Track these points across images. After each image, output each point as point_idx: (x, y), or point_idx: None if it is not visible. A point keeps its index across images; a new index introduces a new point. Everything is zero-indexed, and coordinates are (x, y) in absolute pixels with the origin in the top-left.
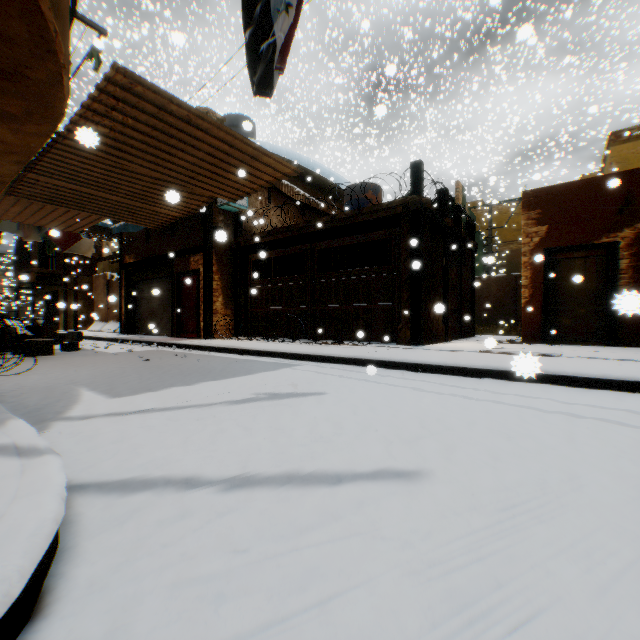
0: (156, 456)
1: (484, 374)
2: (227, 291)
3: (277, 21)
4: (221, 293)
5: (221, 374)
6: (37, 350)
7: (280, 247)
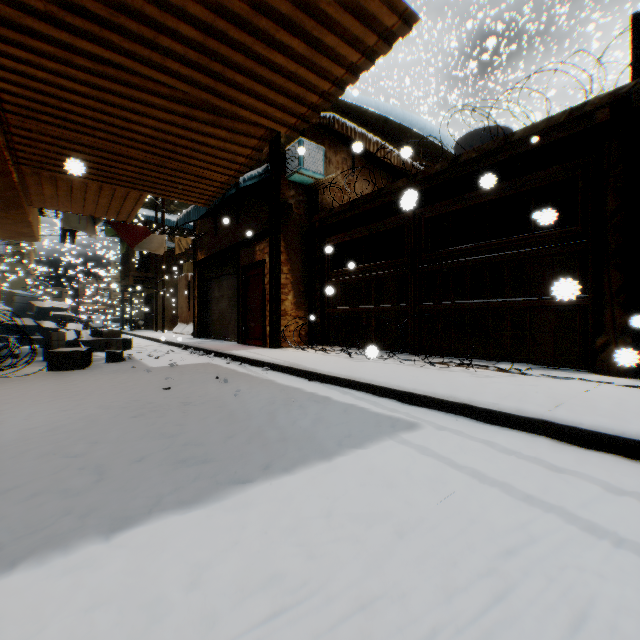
0: None
1: None
2: (299, 286)
3: None
4: (291, 289)
5: (241, 457)
6: (62, 363)
7: (367, 222)
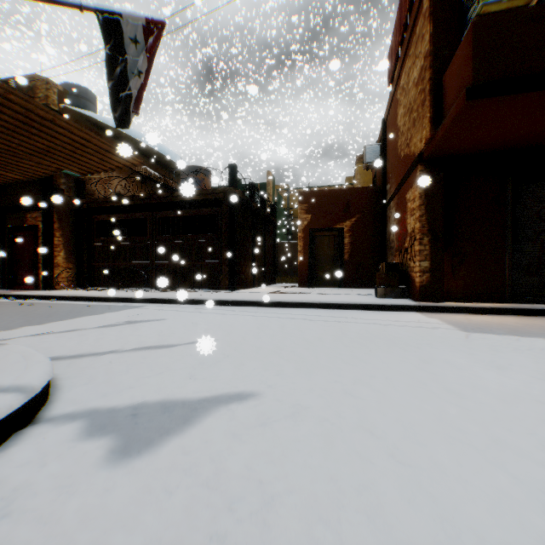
0: (65, 349)
1: (265, 304)
2: (70, 247)
3: (133, 80)
4: (64, 248)
5: (80, 314)
6: None
7: (125, 212)
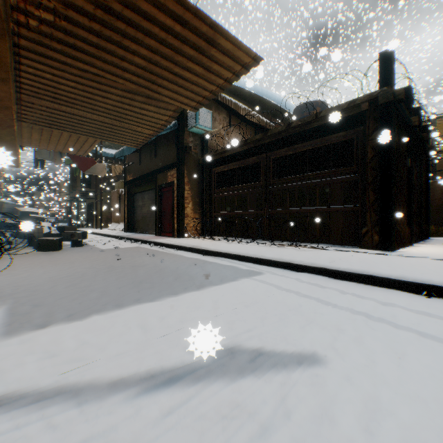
0: None
1: None
2: (195, 199)
3: None
4: (191, 200)
5: (172, 286)
6: (46, 247)
7: (238, 159)
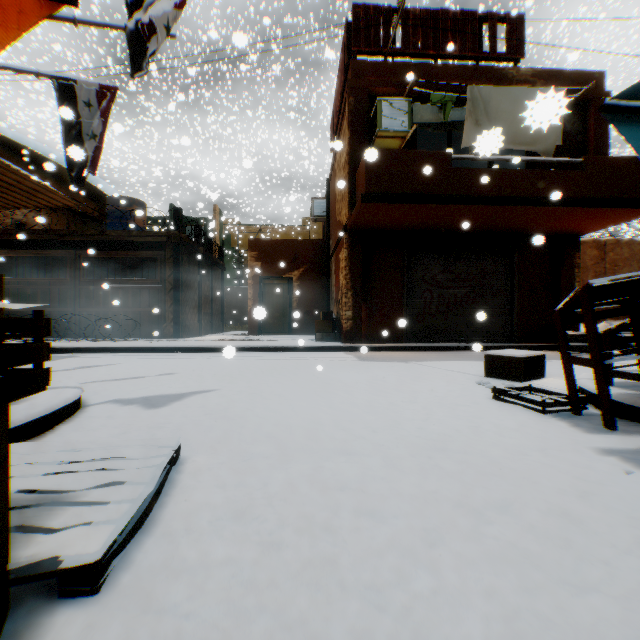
0: None
1: (215, 350)
2: None
3: (87, 141)
4: None
5: None
6: None
7: (37, 248)
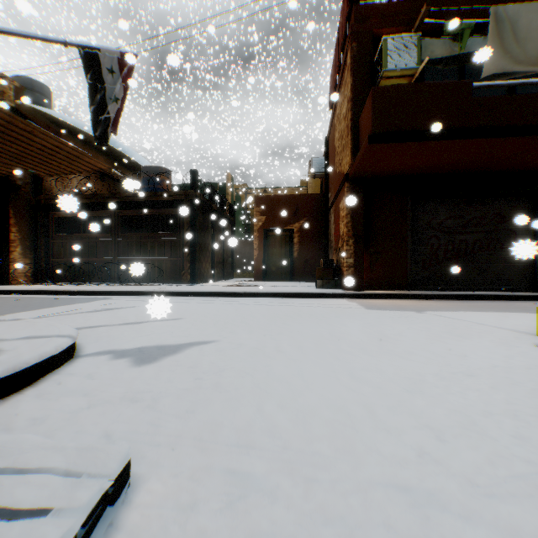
0: None
1: (224, 295)
2: (27, 242)
3: (109, 104)
4: (21, 244)
5: (55, 304)
6: None
7: (86, 209)
